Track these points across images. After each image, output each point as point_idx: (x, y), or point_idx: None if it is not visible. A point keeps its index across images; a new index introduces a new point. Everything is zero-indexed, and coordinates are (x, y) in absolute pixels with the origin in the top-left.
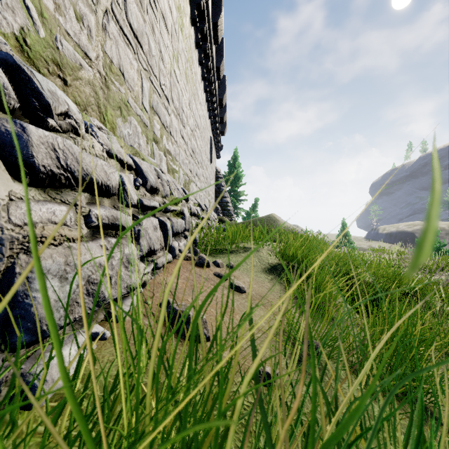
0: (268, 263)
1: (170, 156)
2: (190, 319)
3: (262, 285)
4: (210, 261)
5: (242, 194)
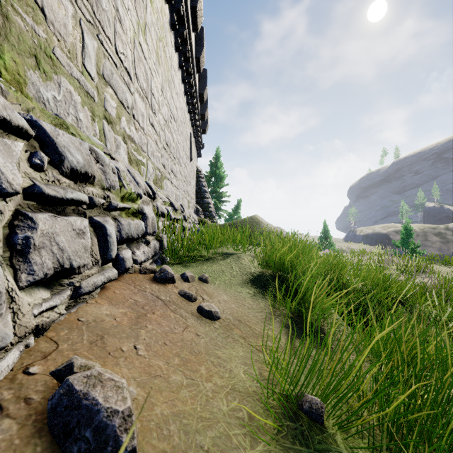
0: (250, 272)
1: (132, 144)
2: (96, 415)
3: (242, 303)
4: (178, 273)
5: (224, 195)
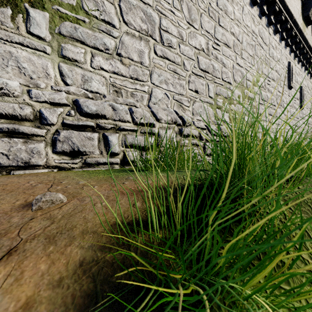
0: None
1: None
2: None
3: None
4: None
5: None
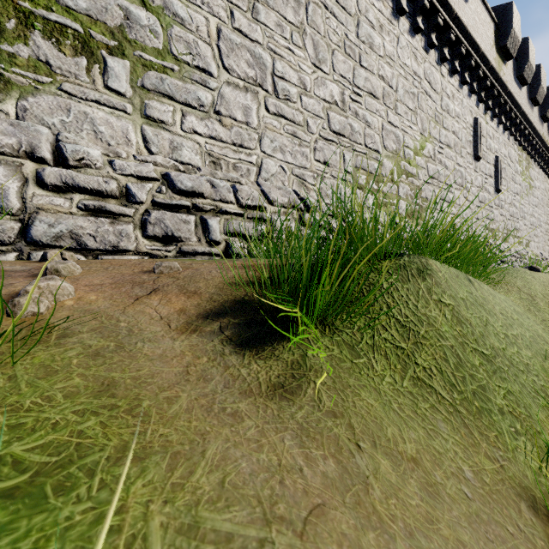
0: None
1: (519, 238)
2: None
3: None
4: None
5: None
